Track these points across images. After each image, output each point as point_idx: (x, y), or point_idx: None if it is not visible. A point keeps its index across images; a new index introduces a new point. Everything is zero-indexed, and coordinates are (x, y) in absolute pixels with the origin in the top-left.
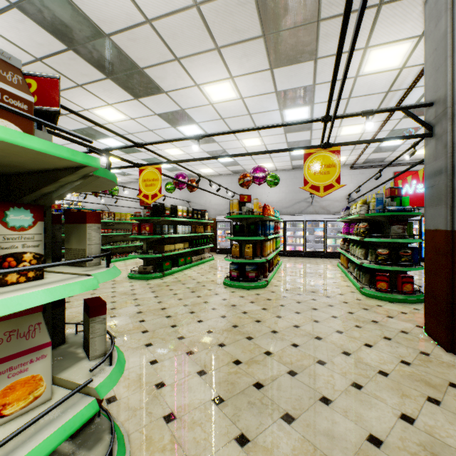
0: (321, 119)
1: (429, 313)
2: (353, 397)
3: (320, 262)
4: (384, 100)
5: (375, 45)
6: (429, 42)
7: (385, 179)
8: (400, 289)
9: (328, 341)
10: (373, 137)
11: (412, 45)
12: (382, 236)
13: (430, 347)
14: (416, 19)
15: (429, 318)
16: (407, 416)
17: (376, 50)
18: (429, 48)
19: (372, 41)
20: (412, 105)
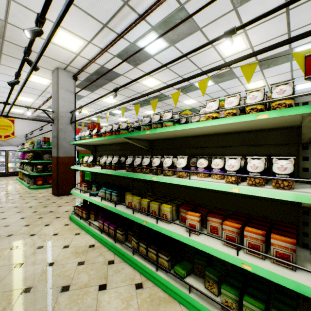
0: (3, 102)
1: (53, 186)
2: (17, 214)
3: (3, 179)
4: (43, 93)
5: (35, 74)
6: (53, 89)
7: (50, 128)
8: (48, 182)
9: (7, 206)
10: (40, 107)
11: (51, 81)
12: (42, 160)
13: (52, 197)
14: (51, 75)
15: (53, 188)
16: (36, 211)
17: (35, 76)
18: (53, 91)
19: (33, 72)
20: (47, 110)
